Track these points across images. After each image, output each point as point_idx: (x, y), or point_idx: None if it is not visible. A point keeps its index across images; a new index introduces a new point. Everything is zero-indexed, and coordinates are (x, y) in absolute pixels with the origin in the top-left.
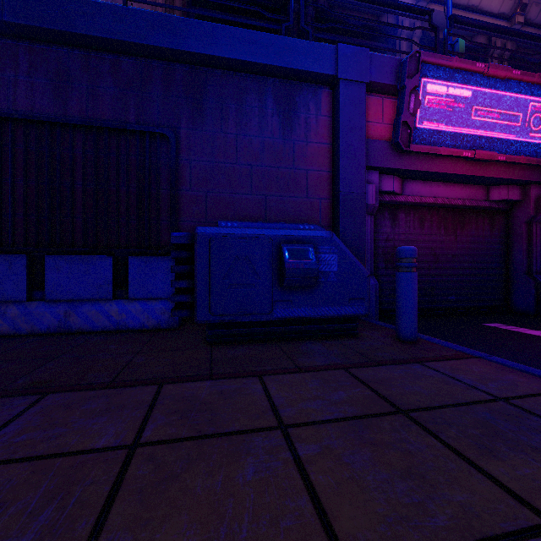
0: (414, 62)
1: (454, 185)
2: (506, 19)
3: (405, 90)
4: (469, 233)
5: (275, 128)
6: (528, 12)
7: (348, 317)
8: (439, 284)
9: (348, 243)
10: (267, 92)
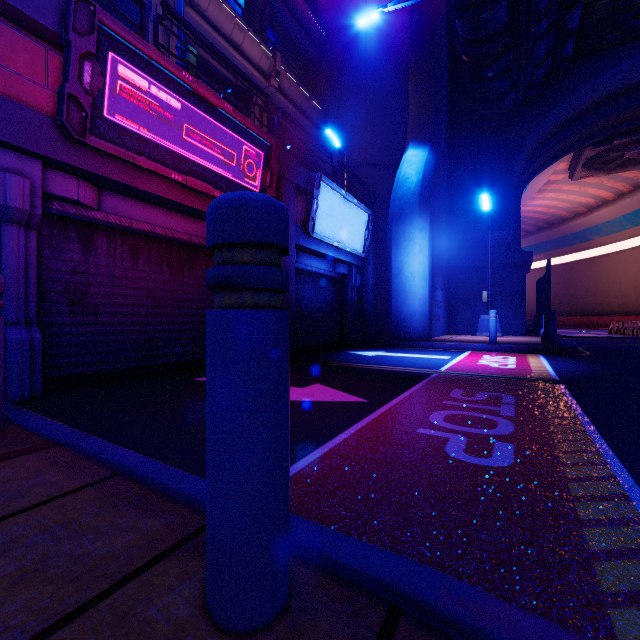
0: (87, 15)
1: (178, 215)
2: (265, 76)
3: (71, 47)
4: (199, 275)
5: None
6: (282, 81)
7: None
8: (161, 334)
9: None
10: None
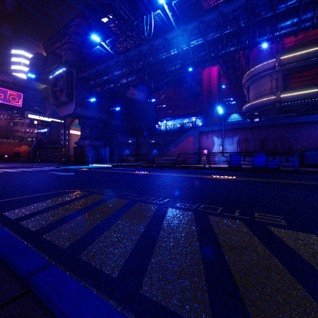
0: None
1: None
2: None
3: None
4: None
5: None
6: None
7: None
8: None
9: None
10: (316, 124)
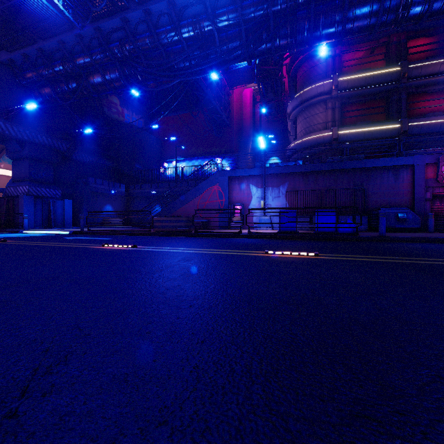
0: (443, 157)
1: None
2: None
3: (439, 166)
4: None
5: (392, 180)
6: None
7: (414, 228)
8: None
9: (418, 211)
10: (389, 171)
